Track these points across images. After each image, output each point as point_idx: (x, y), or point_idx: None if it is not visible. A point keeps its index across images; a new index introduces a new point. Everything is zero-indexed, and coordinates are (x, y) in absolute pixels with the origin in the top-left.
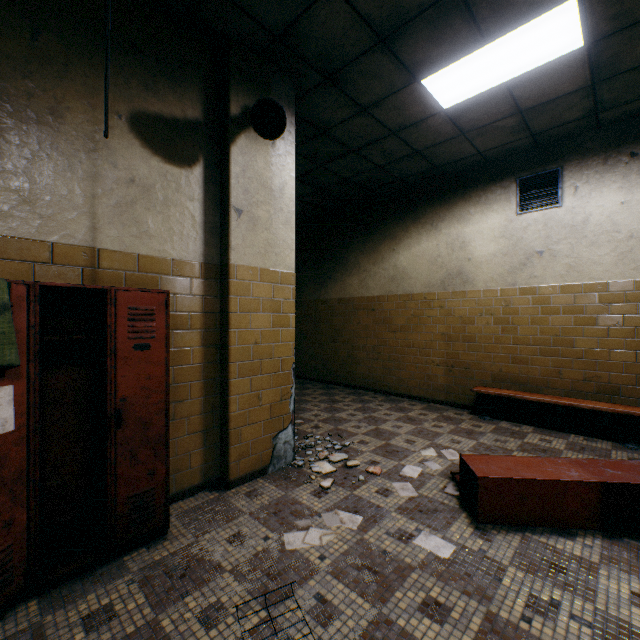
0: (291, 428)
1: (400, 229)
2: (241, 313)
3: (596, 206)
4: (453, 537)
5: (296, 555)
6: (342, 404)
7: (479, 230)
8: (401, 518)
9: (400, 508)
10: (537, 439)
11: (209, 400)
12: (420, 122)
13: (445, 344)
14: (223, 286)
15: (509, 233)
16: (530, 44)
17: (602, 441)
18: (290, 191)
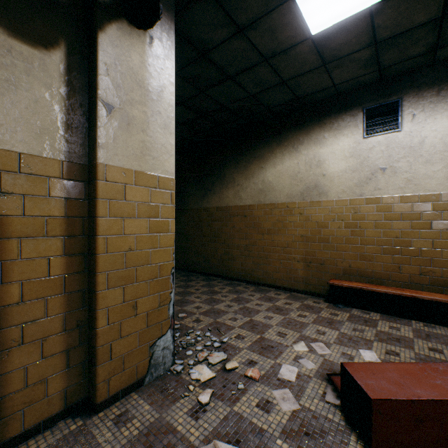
0: (170, 333)
1: (267, 151)
2: (112, 218)
3: (431, 130)
4: None
5: None
6: (220, 295)
7: (332, 151)
8: None
9: (285, 431)
10: (387, 327)
11: (73, 315)
12: (290, 49)
13: (304, 244)
14: (90, 188)
15: (357, 153)
16: None
17: (439, 327)
18: (169, 96)
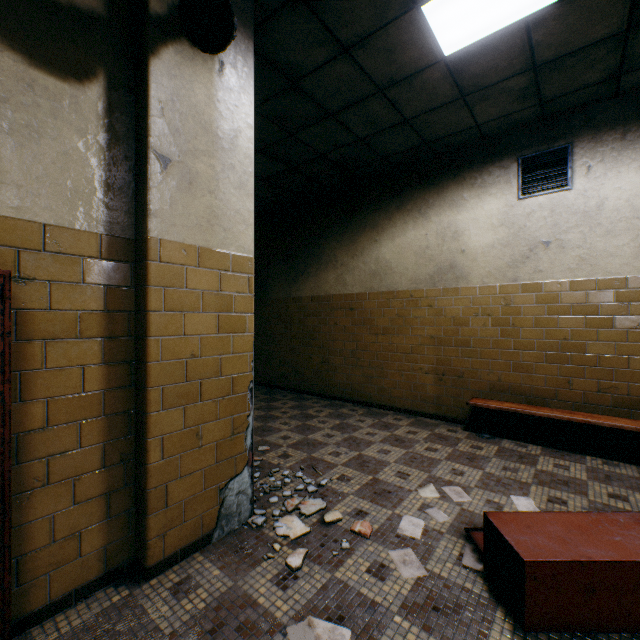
0: (247, 472)
1: (383, 217)
2: (168, 312)
3: (613, 188)
4: None
5: None
6: (317, 420)
7: (474, 217)
8: (410, 628)
9: (406, 605)
10: (551, 465)
11: (116, 445)
12: (414, 75)
13: (435, 349)
14: (139, 271)
15: (510, 221)
16: None
17: (624, 465)
18: (246, 143)
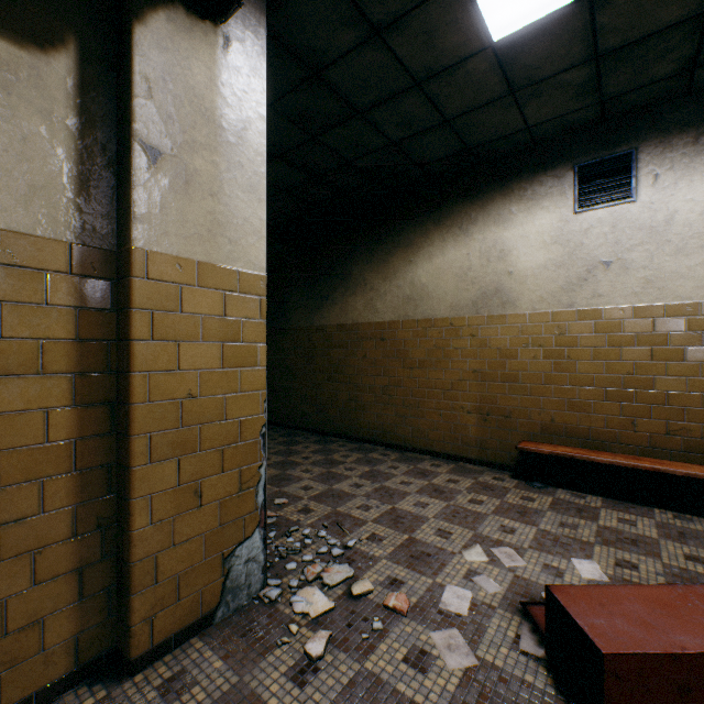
0: (259, 535)
1: (418, 234)
2: (158, 341)
3: (684, 200)
4: None
5: None
6: (343, 467)
7: (524, 234)
8: None
9: None
10: (615, 520)
11: (91, 508)
12: (457, 65)
13: (478, 384)
14: (121, 290)
15: (564, 238)
16: None
17: (699, 519)
18: (257, 138)
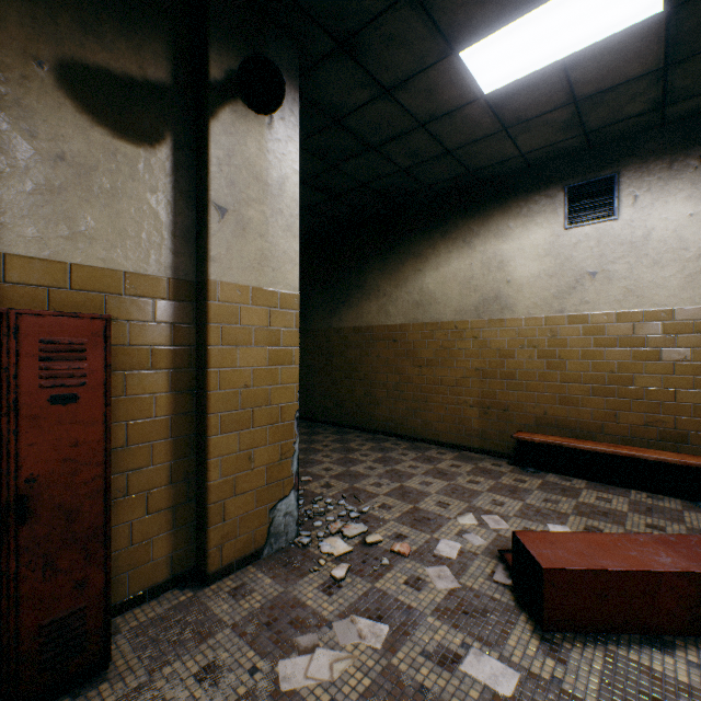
0: (294, 495)
1: (427, 246)
2: (225, 347)
3: (660, 219)
4: (514, 657)
5: (295, 700)
6: (359, 454)
7: (520, 247)
8: (441, 626)
9: (438, 609)
10: (594, 497)
11: (180, 465)
12: (455, 111)
13: (480, 381)
14: (200, 310)
15: (556, 251)
16: (598, 5)
17: (669, 499)
18: (293, 188)
